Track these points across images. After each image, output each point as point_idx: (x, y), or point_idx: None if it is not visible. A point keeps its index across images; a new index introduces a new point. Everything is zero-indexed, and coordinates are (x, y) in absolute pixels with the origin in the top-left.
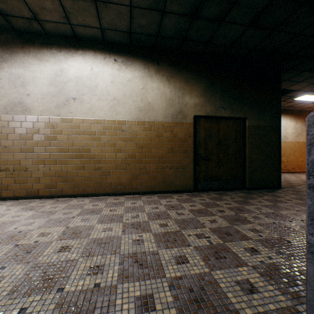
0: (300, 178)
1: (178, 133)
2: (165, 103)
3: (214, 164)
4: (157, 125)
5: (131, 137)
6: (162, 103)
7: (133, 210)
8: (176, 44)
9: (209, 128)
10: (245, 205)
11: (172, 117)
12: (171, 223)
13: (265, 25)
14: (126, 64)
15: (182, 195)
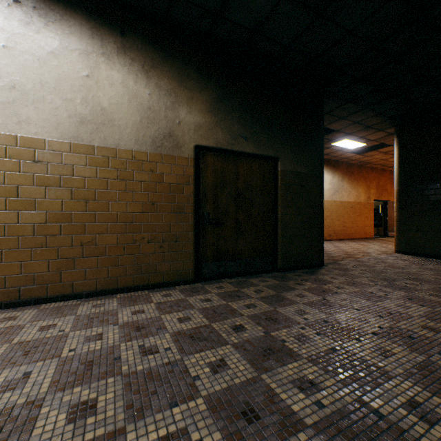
0: (340, 249)
1: (165, 174)
2: (139, 115)
3: (230, 231)
4: (121, 157)
5: (58, 177)
6: (132, 114)
7: (28, 356)
8: (159, 3)
9: (222, 171)
10: (279, 306)
11: (154, 144)
12: (109, 398)
13: (308, 0)
14: (47, 16)
15: (172, 291)
